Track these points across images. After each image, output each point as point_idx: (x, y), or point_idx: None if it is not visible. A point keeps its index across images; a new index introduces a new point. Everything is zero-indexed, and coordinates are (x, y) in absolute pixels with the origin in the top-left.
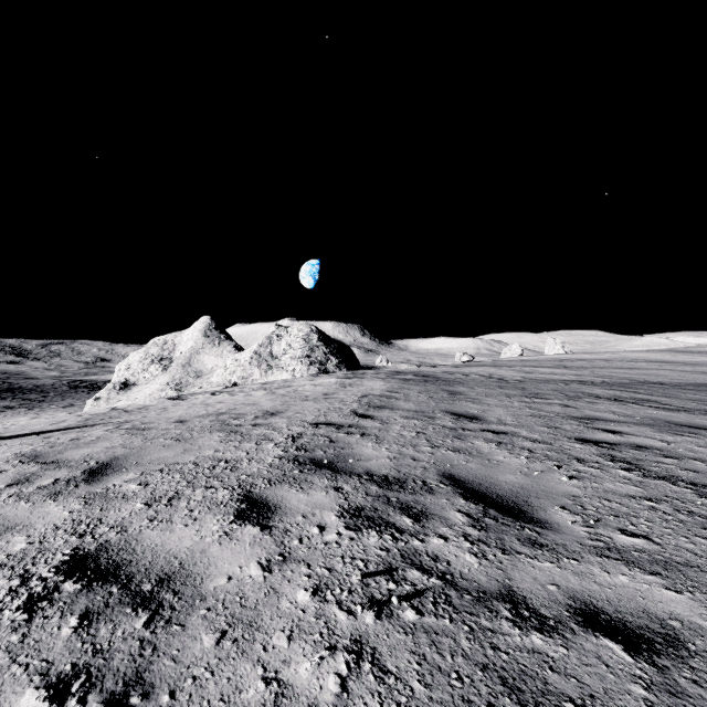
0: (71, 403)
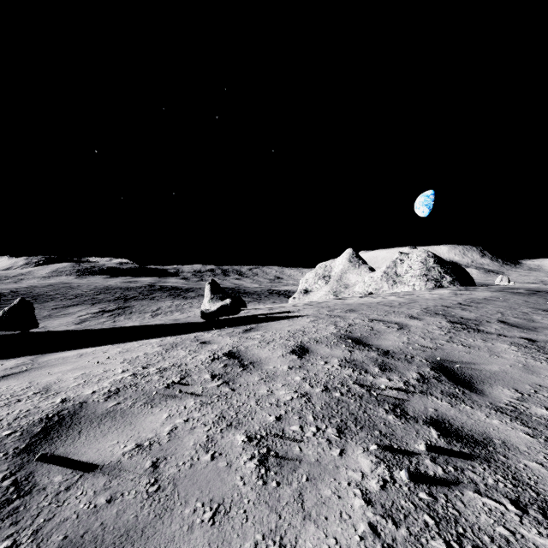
0: (274, 301)
